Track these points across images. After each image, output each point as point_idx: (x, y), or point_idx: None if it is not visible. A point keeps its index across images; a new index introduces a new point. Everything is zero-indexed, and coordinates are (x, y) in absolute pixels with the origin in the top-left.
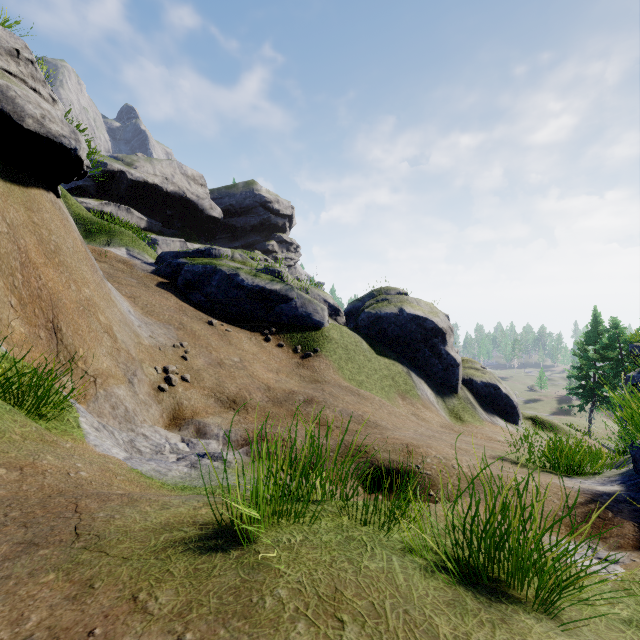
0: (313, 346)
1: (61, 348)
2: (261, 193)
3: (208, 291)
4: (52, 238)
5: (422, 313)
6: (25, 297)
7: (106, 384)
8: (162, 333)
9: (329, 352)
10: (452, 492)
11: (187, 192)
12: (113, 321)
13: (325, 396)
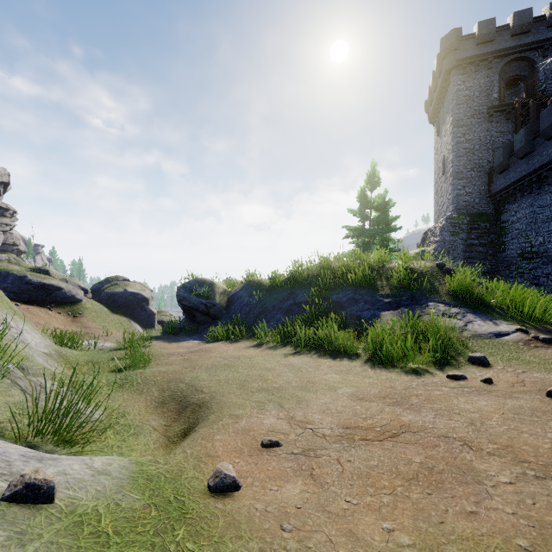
0: (78, 312)
1: None
2: None
3: (5, 286)
4: None
5: (137, 291)
6: None
7: None
8: None
9: (88, 314)
10: None
11: None
12: None
13: (93, 331)
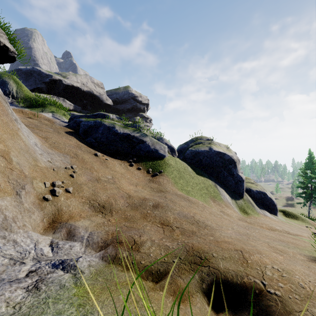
0: (159, 169)
1: None
2: (132, 92)
3: (96, 136)
4: None
5: (222, 150)
6: None
7: None
8: (59, 159)
9: (168, 173)
10: None
11: (94, 91)
12: (13, 148)
13: (167, 202)
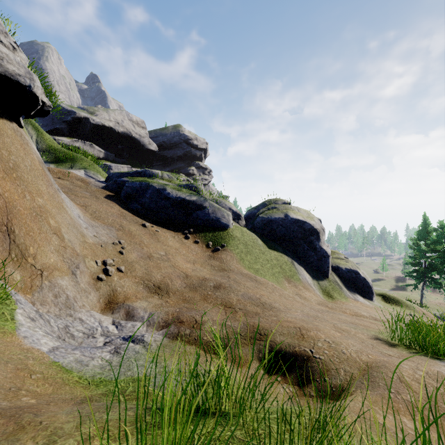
0: (221, 242)
1: (13, 247)
2: (184, 133)
3: (143, 201)
4: (11, 158)
5: (302, 218)
6: None
7: (51, 276)
8: (105, 233)
9: (233, 247)
10: (345, 379)
11: (132, 132)
12: (62, 224)
13: (230, 282)
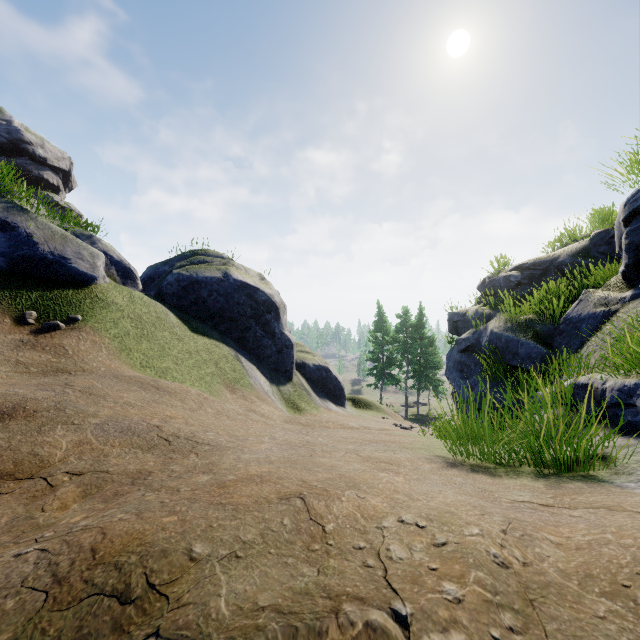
0: (67, 313)
1: None
2: (11, 126)
3: None
4: None
5: (253, 282)
6: None
7: None
8: None
9: (103, 323)
10: None
11: None
12: None
13: (66, 396)
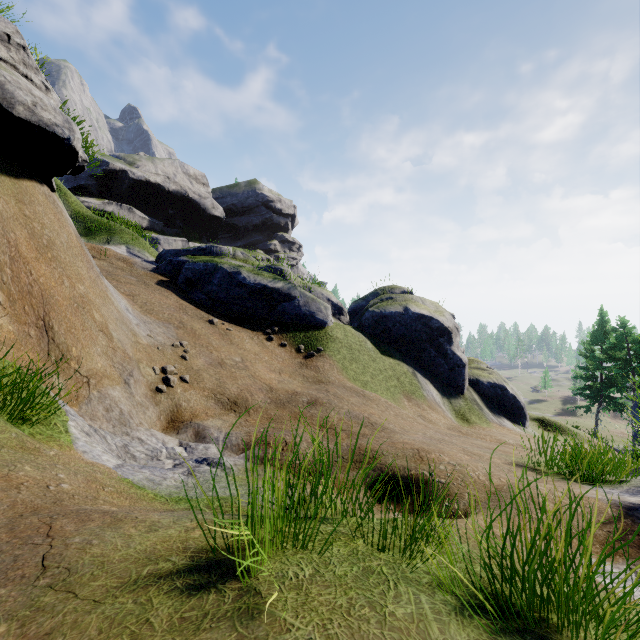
0: (316, 346)
1: (52, 347)
2: (263, 192)
3: (209, 289)
4: (45, 232)
5: (427, 312)
6: (14, 293)
7: (100, 385)
8: (161, 332)
9: (333, 352)
10: (470, 503)
11: (189, 191)
12: (109, 319)
13: (329, 397)
